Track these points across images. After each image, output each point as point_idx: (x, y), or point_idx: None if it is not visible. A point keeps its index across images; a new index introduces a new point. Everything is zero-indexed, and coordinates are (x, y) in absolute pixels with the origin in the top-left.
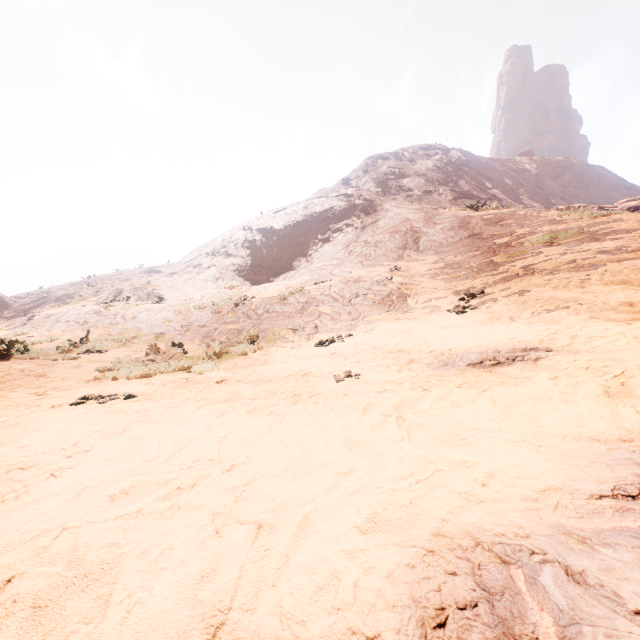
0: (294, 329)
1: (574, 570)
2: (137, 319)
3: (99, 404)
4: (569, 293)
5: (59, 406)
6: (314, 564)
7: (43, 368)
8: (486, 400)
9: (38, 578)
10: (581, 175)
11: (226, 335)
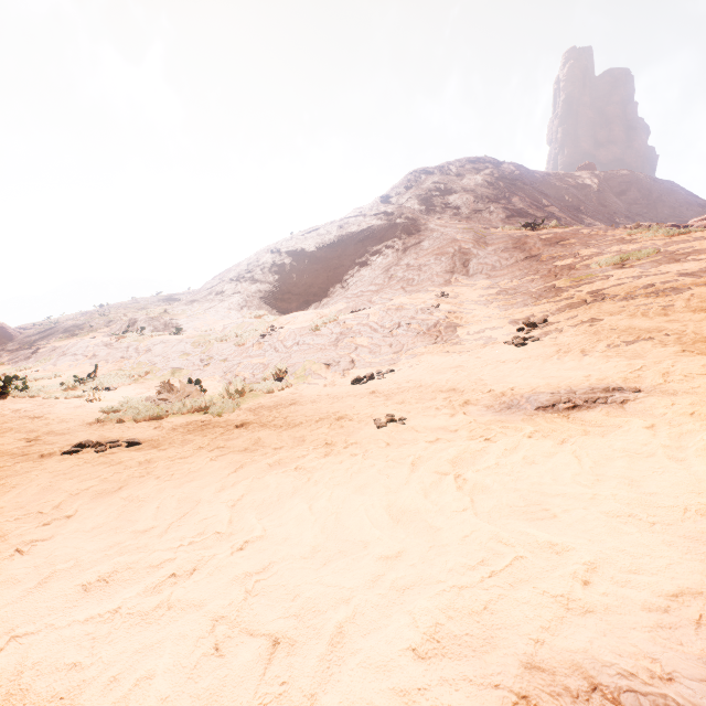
0: (327, 364)
1: None
2: (151, 352)
3: (96, 453)
4: (650, 322)
5: (50, 455)
6: None
7: (41, 408)
8: (568, 455)
9: None
10: (648, 191)
11: (250, 370)
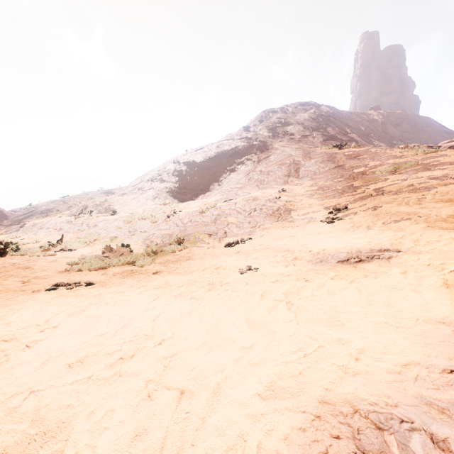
0: (209, 234)
1: (438, 438)
2: (97, 227)
3: (67, 290)
4: (410, 208)
5: (38, 291)
6: (225, 426)
7: (29, 262)
8: (353, 289)
9: (7, 435)
10: (414, 123)
11: (161, 238)
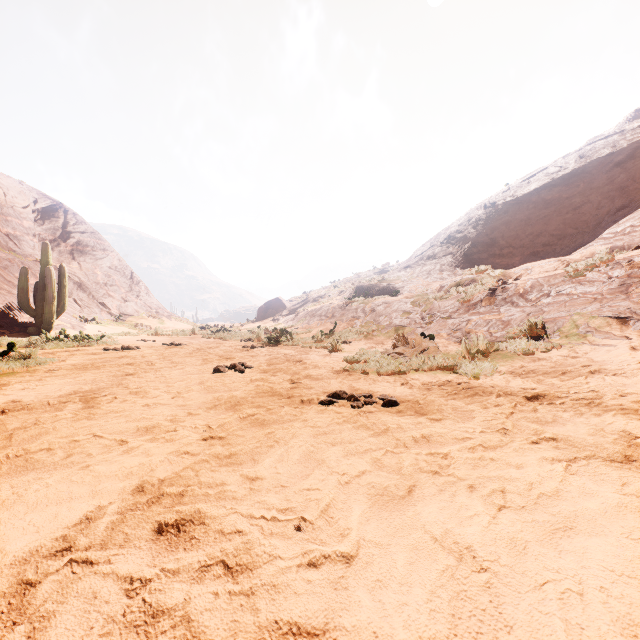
0: (620, 317)
1: None
2: (375, 312)
3: (352, 408)
4: None
5: (308, 402)
6: None
7: (301, 354)
8: None
9: None
10: None
11: (484, 328)
